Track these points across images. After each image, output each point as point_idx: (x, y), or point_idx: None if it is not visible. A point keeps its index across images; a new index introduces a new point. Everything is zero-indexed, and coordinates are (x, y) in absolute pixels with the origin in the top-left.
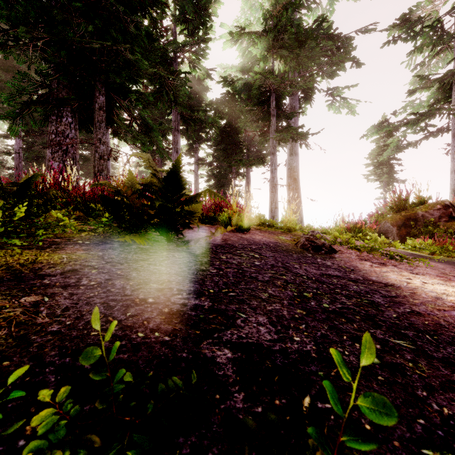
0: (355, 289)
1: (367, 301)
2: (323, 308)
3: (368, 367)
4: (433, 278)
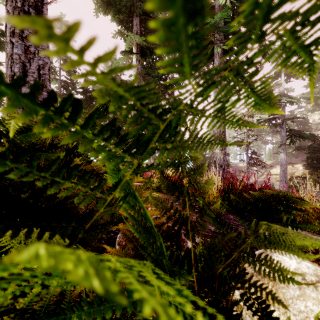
0: None
1: None
2: None
3: None
4: None
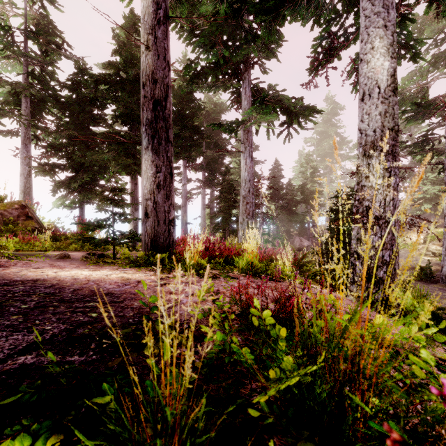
0: (21, 290)
1: (43, 293)
2: (27, 308)
3: (97, 317)
4: (52, 268)
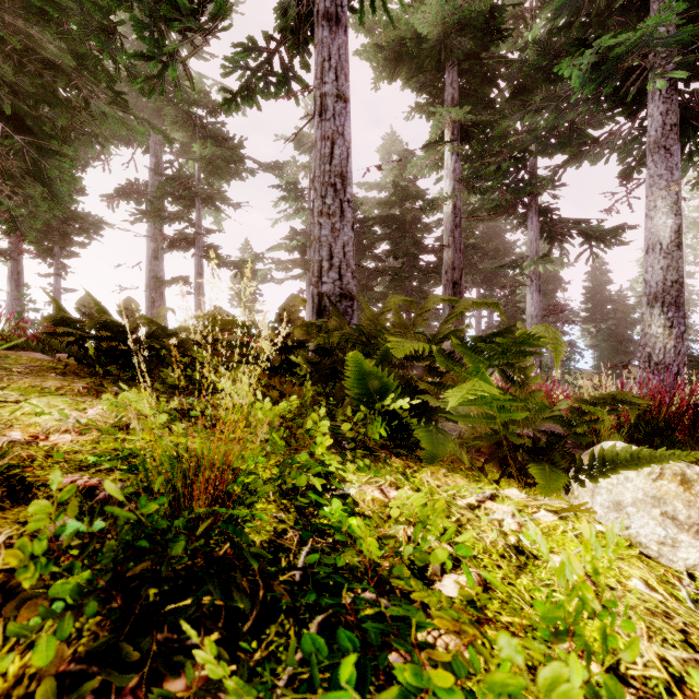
0: None
1: None
2: None
3: None
4: None
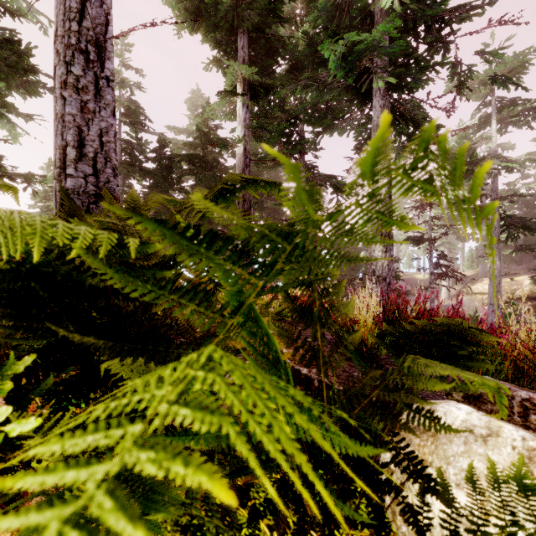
0: None
1: None
2: None
3: None
4: None
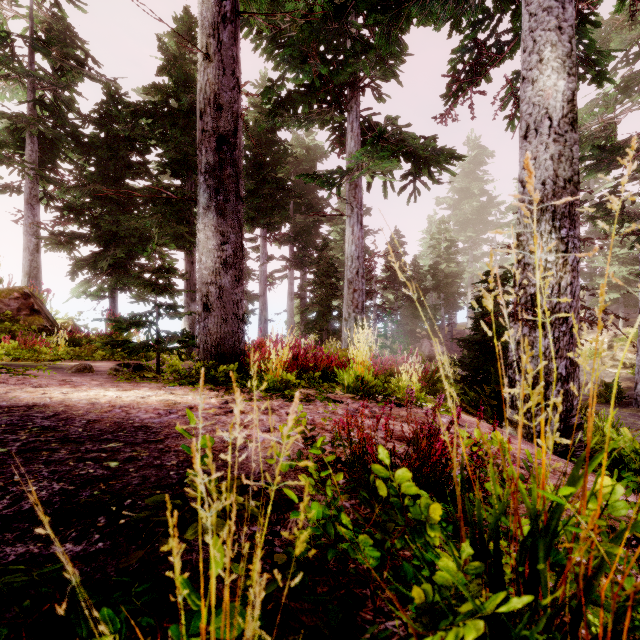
0: (4, 422)
1: (37, 428)
2: (5, 454)
3: (117, 469)
4: (62, 387)
